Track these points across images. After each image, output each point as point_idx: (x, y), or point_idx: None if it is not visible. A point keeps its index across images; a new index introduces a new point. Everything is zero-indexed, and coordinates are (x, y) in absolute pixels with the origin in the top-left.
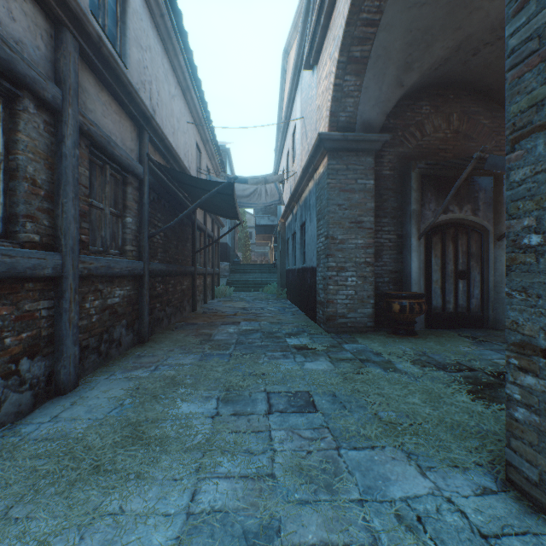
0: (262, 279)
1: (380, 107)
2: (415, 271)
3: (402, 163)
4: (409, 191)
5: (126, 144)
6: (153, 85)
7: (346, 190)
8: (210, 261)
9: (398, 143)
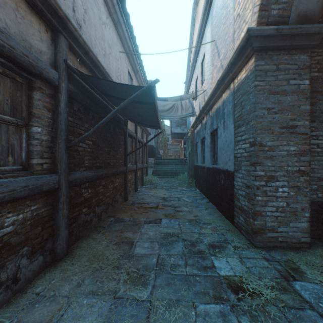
0: (176, 169)
1: None
2: None
3: None
4: None
5: (30, 41)
6: (78, 0)
7: (276, 92)
8: (140, 159)
9: None
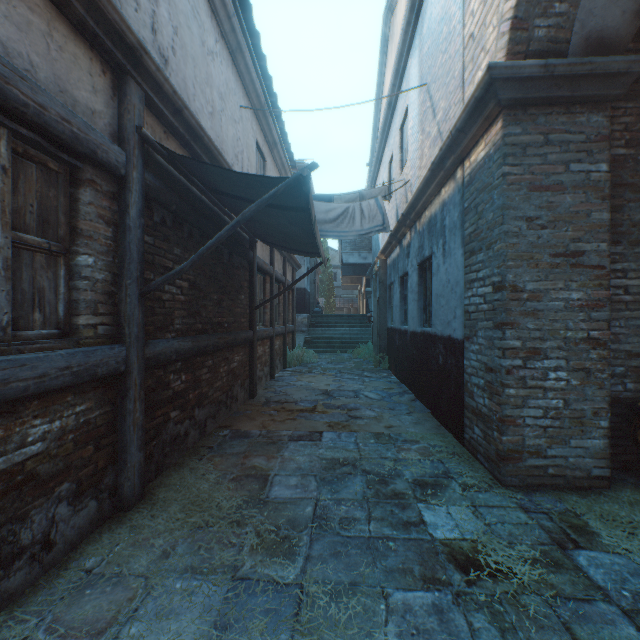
0: (351, 336)
1: None
2: None
3: None
4: None
5: (73, 94)
6: (162, 10)
7: (545, 187)
8: (280, 316)
9: None
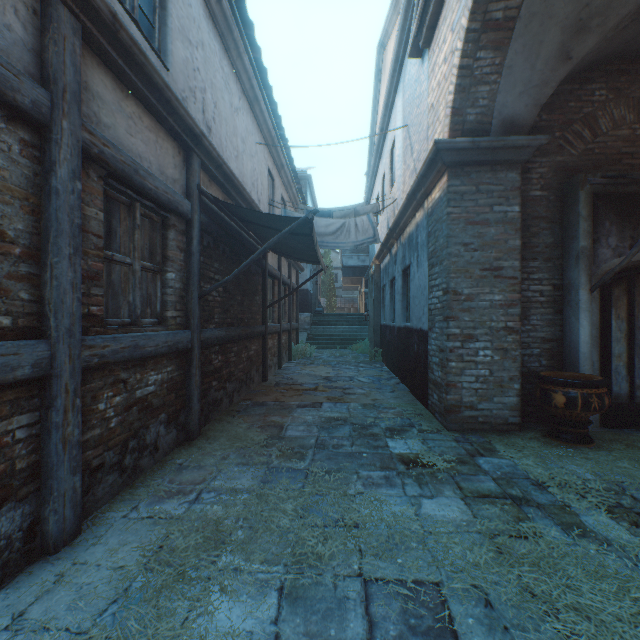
0: (350, 333)
1: (530, 96)
2: (584, 341)
3: (561, 178)
4: (574, 220)
5: (166, 173)
6: (208, 94)
7: (476, 222)
8: (286, 314)
9: (555, 149)
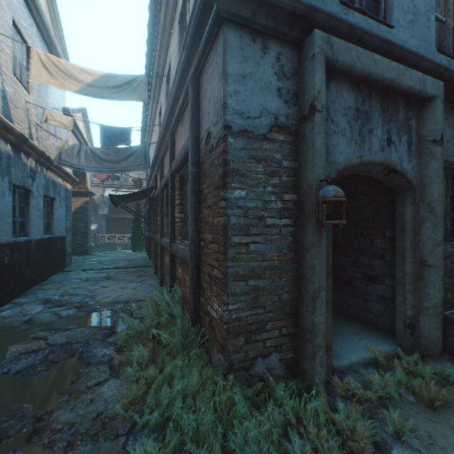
0: None
1: None
2: None
3: None
4: None
5: None
6: None
7: None
8: None
9: None
